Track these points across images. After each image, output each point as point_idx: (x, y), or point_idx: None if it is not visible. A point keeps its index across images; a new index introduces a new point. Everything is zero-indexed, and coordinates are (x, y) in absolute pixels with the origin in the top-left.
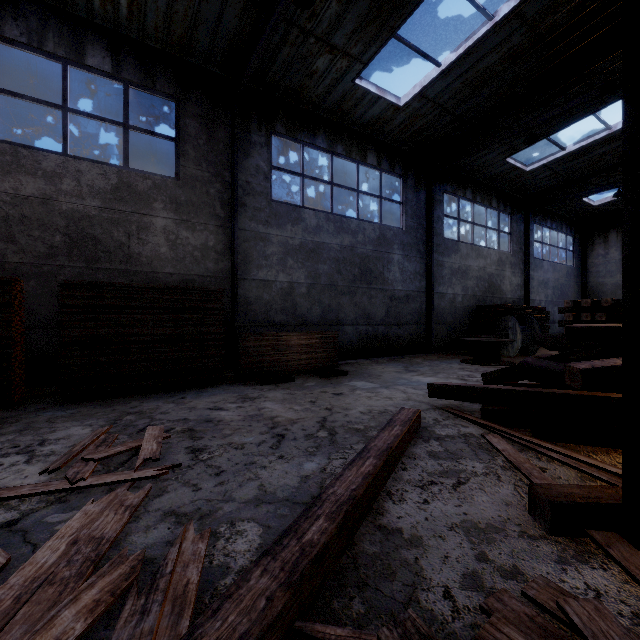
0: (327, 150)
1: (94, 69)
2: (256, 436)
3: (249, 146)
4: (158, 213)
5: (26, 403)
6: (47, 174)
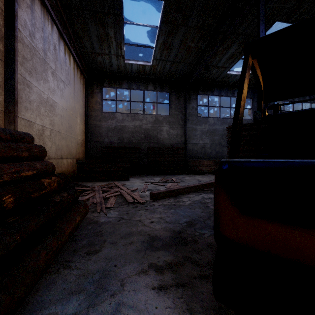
0: (218, 95)
1: (149, 90)
2: (194, 181)
3: (190, 100)
4: (164, 126)
5: (141, 175)
6: (140, 120)
